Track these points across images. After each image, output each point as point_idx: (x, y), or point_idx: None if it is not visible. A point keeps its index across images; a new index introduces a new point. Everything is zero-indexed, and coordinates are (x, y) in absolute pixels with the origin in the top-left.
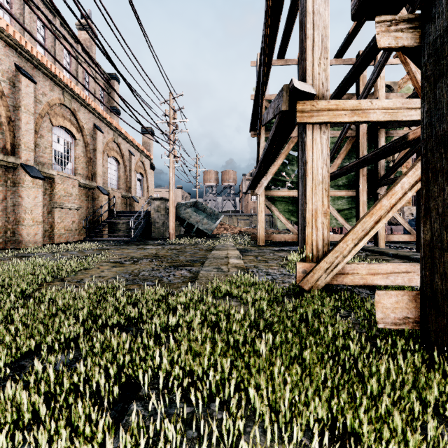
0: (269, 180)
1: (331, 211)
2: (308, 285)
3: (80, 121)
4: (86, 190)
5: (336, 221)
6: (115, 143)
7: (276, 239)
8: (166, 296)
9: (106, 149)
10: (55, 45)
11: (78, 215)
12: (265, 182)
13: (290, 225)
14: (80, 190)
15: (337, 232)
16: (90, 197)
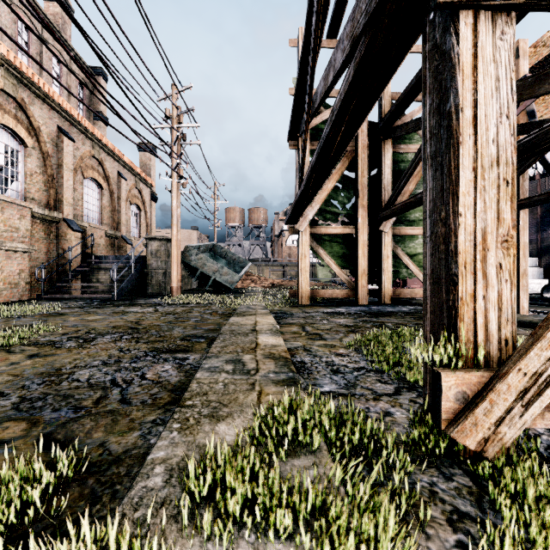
0: (315, 210)
1: (400, 255)
2: (476, 437)
3: (33, 119)
4: (45, 223)
5: (407, 270)
6: (95, 159)
7: (326, 295)
8: (75, 479)
9: (79, 166)
10: (3, 12)
11: (31, 261)
12: (310, 213)
13: (345, 275)
14: (35, 223)
15: (398, 284)
16: (52, 234)
